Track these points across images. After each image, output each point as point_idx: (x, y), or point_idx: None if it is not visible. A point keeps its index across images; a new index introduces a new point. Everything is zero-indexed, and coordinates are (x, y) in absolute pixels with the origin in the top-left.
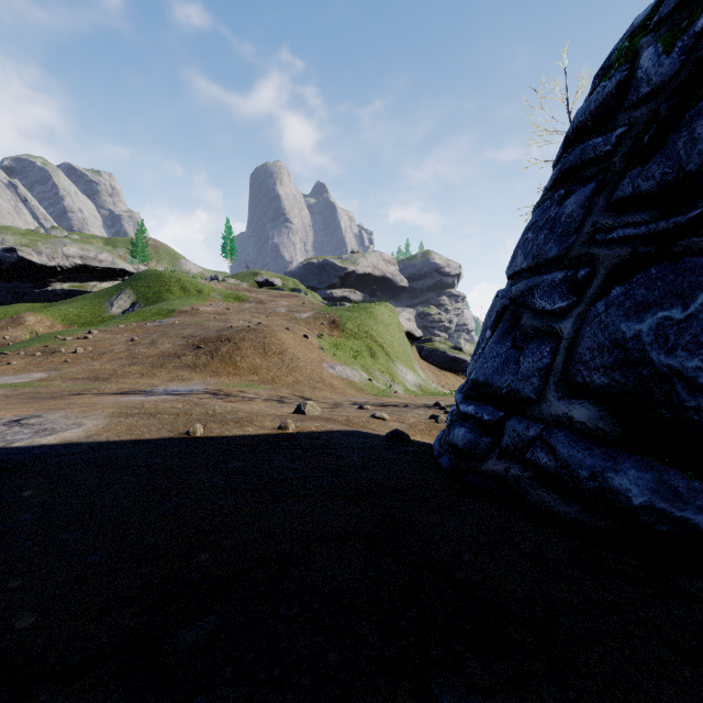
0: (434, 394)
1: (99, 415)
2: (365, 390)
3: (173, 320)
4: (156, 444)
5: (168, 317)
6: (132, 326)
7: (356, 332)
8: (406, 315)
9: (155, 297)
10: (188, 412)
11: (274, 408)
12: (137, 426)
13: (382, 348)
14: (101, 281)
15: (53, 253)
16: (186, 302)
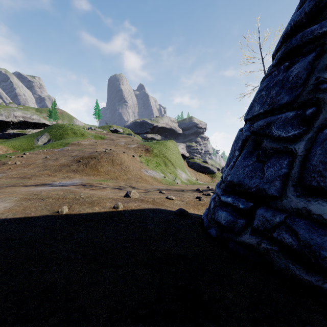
0: (195, 184)
1: (11, 200)
2: (162, 182)
3: (67, 148)
4: (35, 220)
5: (65, 147)
6: (47, 151)
7: (158, 154)
8: (182, 146)
9: (60, 136)
10: (64, 197)
11: (115, 193)
12: (30, 207)
13: (170, 162)
14: (33, 129)
15: (8, 114)
16: (75, 139)
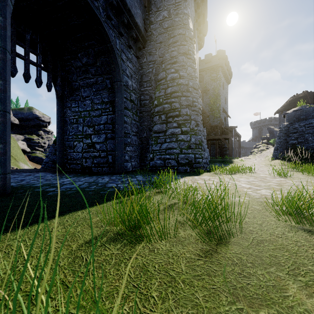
0: None
1: None
2: None
3: None
4: None
5: None
6: None
7: None
8: (22, 142)
9: None
10: None
11: None
12: None
13: (12, 156)
14: None
15: None
16: None
